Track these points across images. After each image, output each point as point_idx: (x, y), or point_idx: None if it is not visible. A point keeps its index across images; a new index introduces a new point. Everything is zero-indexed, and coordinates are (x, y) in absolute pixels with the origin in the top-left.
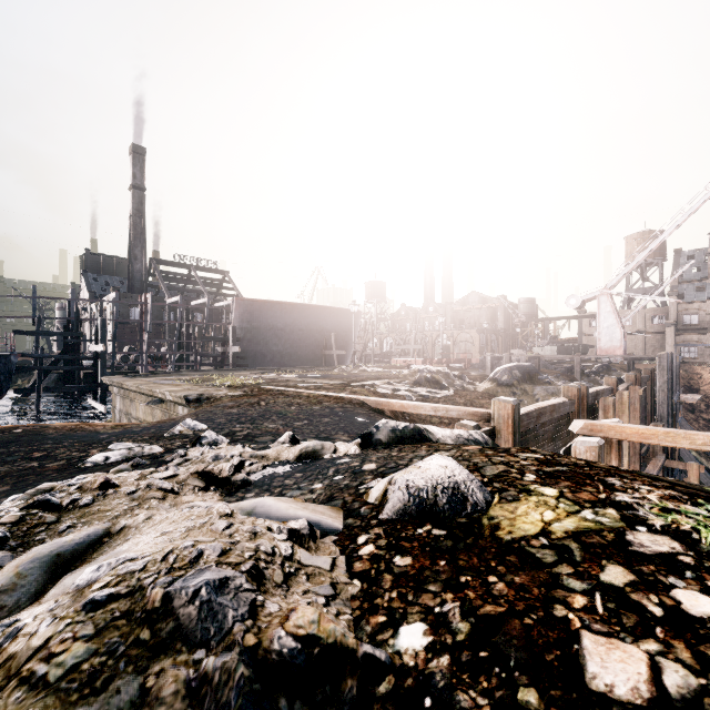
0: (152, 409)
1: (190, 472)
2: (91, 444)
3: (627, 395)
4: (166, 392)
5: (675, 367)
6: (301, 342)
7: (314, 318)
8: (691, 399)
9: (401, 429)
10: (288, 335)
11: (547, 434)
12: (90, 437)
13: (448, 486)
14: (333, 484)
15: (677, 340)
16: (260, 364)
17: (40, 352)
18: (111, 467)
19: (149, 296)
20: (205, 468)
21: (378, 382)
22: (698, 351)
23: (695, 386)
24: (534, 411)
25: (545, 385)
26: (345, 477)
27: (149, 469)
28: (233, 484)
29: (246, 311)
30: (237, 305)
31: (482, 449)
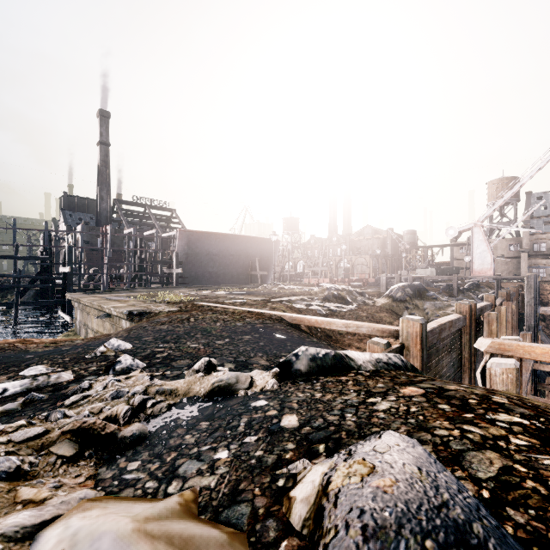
0: (103, 322)
1: (62, 429)
2: (9, 367)
3: (504, 310)
4: (112, 308)
5: (537, 286)
6: (231, 265)
7: (242, 246)
8: (549, 312)
9: (321, 357)
10: (221, 259)
11: (445, 347)
12: (15, 358)
13: (446, 542)
14: (242, 454)
15: (529, 263)
16: (198, 282)
17: (18, 273)
18: (0, 404)
19: (108, 228)
20: (84, 423)
21: (294, 298)
22: (546, 272)
23: (545, 300)
24: (436, 327)
25: (432, 301)
26: (258, 440)
27: (16, 423)
28: (119, 443)
29: (187, 240)
30: (180, 235)
31: (428, 398)
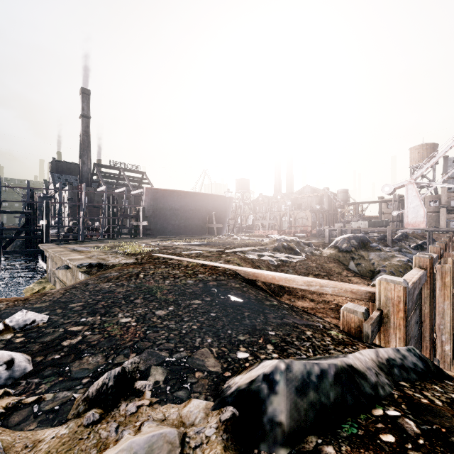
0: (66, 272)
1: None
2: None
3: (451, 261)
4: (68, 260)
5: None
6: (191, 218)
7: (200, 202)
8: None
9: (315, 383)
10: (183, 213)
11: (412, 305)
12: None
13: None
14: None
15: (447, 217)
16: (163, 233)
17: (0, 225)
18: None
19: (83, 186)
20: None
21: (247, 249)
22: None
23: None
24: (411, 287)
25: (376, 251)
26: None
27: None
28: None
29: (153, 196)
30: (147, 192)
31: None
